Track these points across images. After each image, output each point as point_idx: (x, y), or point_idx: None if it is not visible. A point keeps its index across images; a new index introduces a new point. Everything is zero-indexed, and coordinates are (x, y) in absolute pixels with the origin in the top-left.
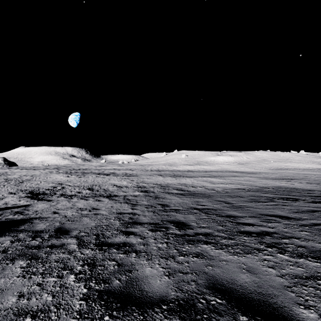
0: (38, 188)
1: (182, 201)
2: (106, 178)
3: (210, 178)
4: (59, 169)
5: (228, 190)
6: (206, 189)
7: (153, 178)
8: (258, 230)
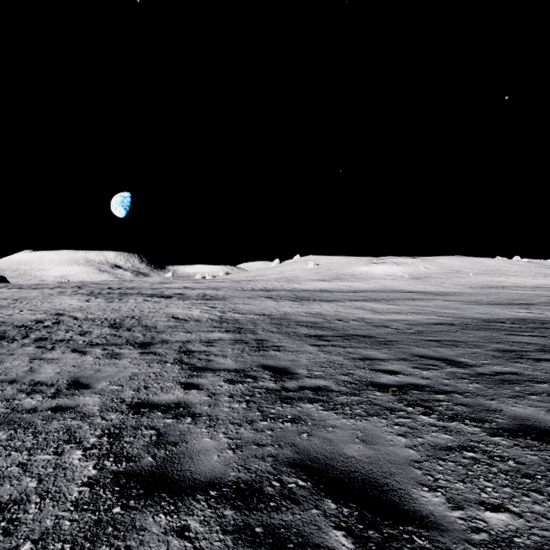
0: (0, 323)
1: (327, 359)
2: (162, 303)
3: (369, 303)
4: (81, 288)
5: (420, 327)
6: (371, 326)
7: (255, 303)
8: None
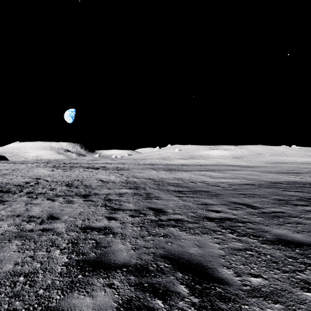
0: (6, 184)
1: (183, 204)
2: (94, 172)
3: (209, 172)
4: (48, 163)
5: (236, 186)
6: (209, 185)
7: (145, 172)
8: None
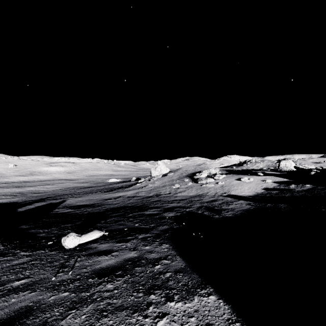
0: None
1: (37, 195)
2: None
3: (46, 186)
4: None
5: (55, 190)
6: (45, 191)
7: (1, 190)
8: (57, 194)
